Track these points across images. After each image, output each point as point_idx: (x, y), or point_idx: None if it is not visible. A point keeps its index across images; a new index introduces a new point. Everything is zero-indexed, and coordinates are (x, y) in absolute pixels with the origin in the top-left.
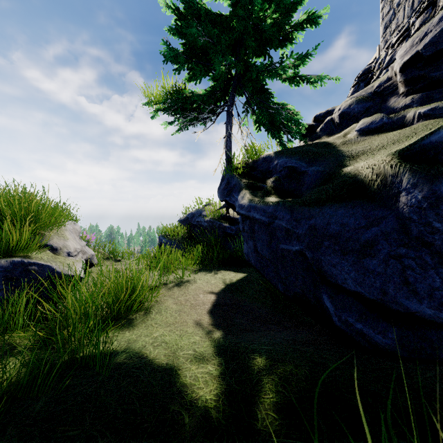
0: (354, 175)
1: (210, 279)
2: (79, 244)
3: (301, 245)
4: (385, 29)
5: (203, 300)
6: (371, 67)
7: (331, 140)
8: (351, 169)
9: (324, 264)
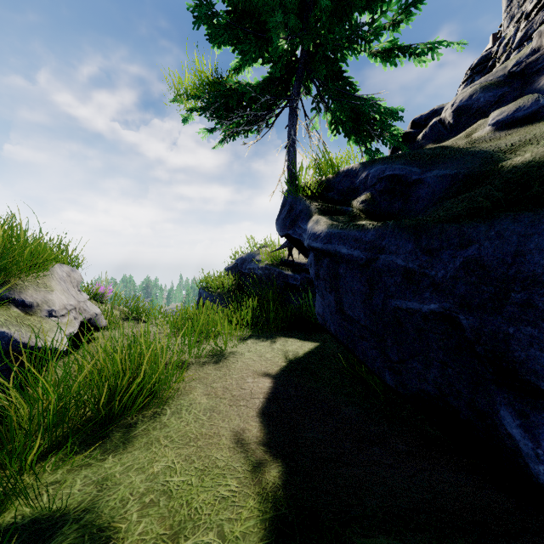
0: None
1: (265, 352)
2: (73, 299)
3: (445, 300)
4: None
5: (252, 388)
6: (491, 53)
7: (446, 143)
8: (528, 157)
9: (515, 343)
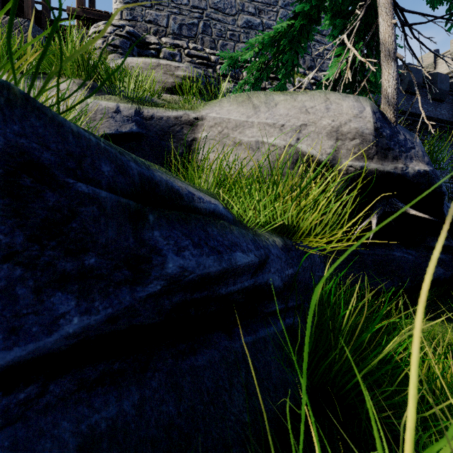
0: None
1: None
2: None
3: None
4: (133, 2)
5: None
6: (144, 39)
7: None
8: None
9: None
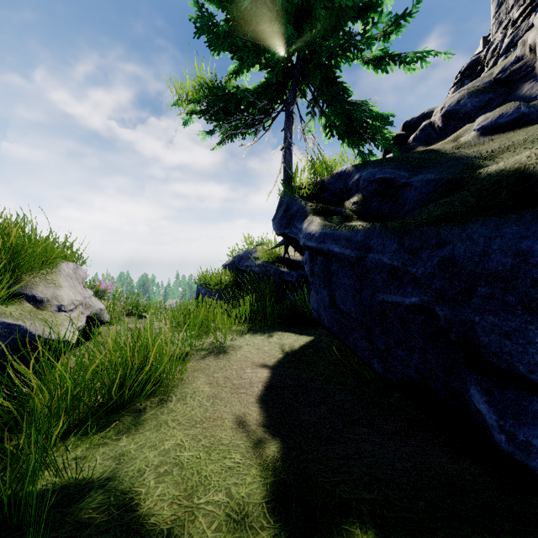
0: (514, 171)
1: (262, 345)
2: (80, 295)
3: (424, 294)
4: (499, 6)
5: (251, 377)
6: (480, 57)
7: (434, 146)
8: (501, 166)
9: (480, 330)
